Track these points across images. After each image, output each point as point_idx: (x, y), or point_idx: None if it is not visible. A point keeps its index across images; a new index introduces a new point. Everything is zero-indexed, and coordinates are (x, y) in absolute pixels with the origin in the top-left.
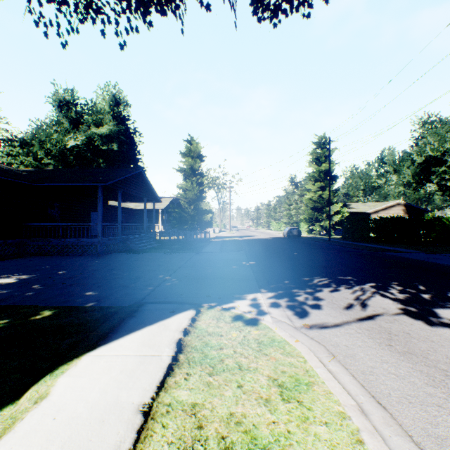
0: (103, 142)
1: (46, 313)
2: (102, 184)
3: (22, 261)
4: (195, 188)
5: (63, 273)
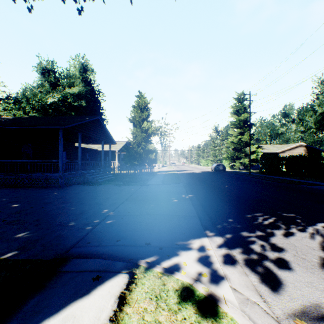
0: (74, 99)
1: None
2: (62, 127)
3: None
4: (143, 133)
5: (15, 206)
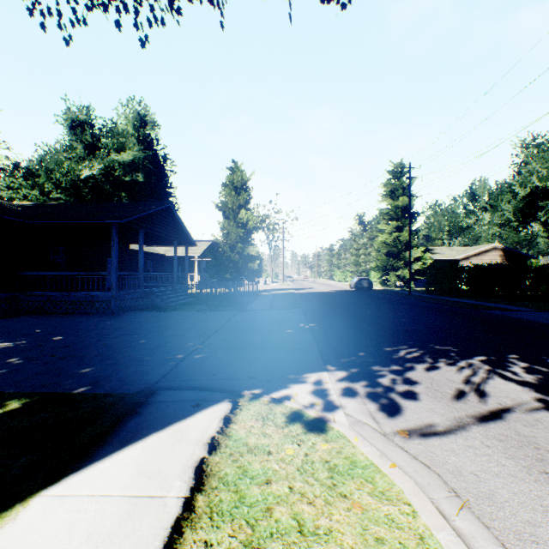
0: (125, 171)
1: (10, 405)
2: (116, 221)
3: (12, 321)
4: (239, 228)
5: (59, 339)
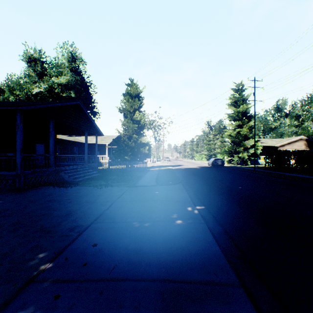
0: (62, 90)
1: None
2: (17, 108)
3: None
4: (134, 124)
5: None
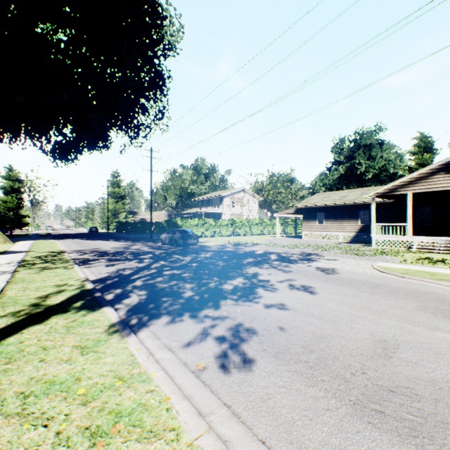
0: None
1: None
2: None
3: None
4: (15, 200)
5: None
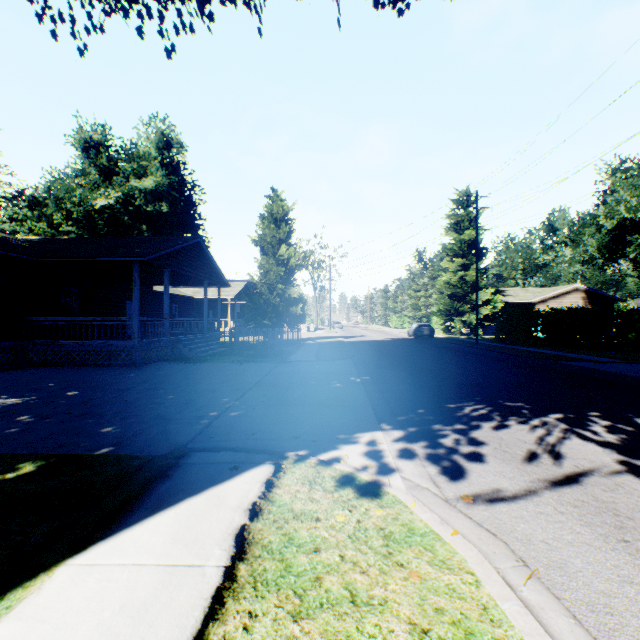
0: (147, 200)
1: (24, 468)
2: (138, 259)
3: (18, 374)
4: (279, 266)
5: (74, 394)
